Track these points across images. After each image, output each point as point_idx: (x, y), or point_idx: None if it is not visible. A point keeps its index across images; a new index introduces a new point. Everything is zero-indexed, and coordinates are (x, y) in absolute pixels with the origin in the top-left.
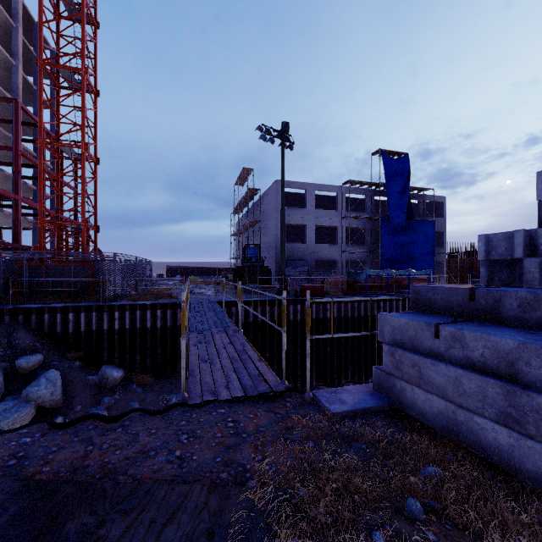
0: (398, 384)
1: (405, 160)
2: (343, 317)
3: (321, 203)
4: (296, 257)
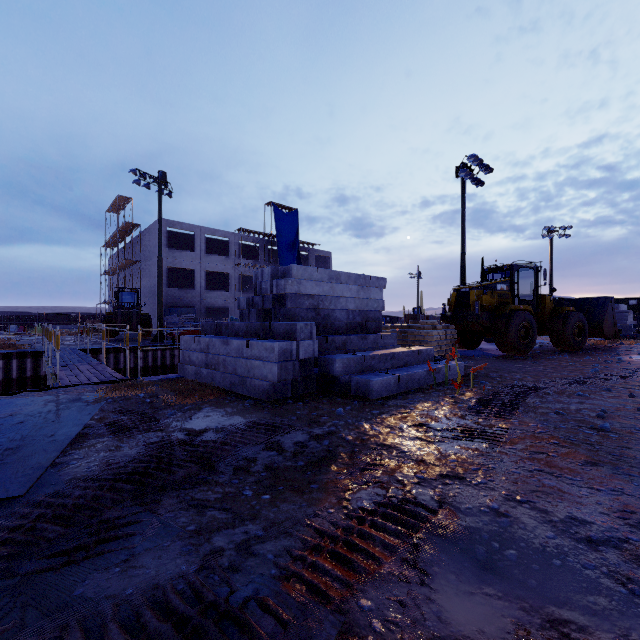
0: (185, 367)
1: (295, 215)
2: None
3: (214, 247)
4: (184, 304)
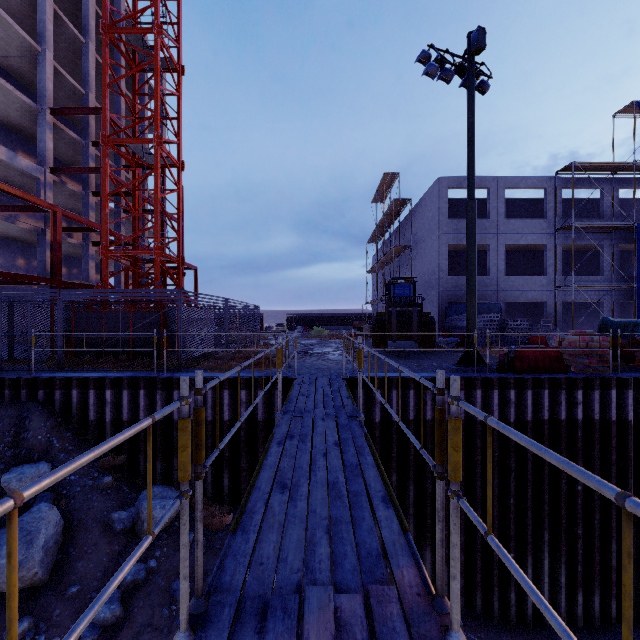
0: None
1: None
2: (615, 420)
3: (511, 212)
4: None
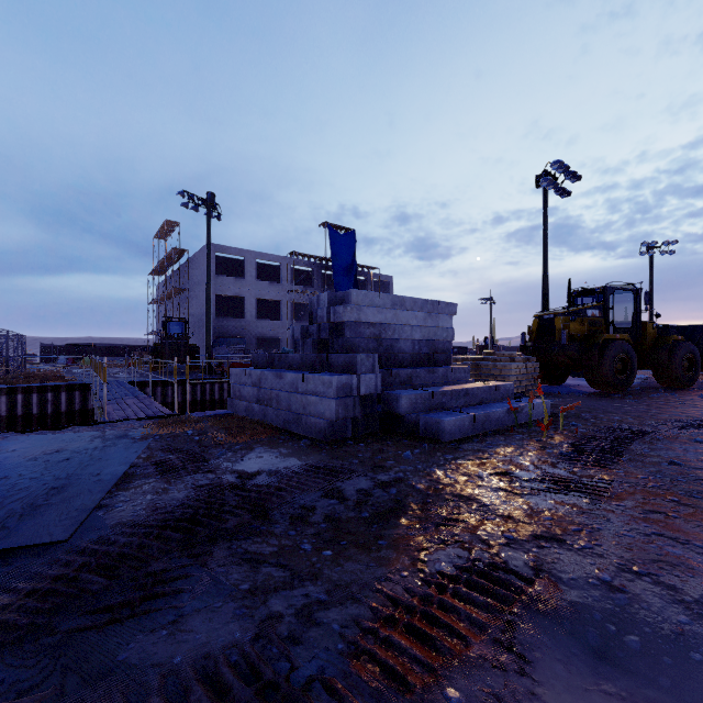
0: (235, 402)
1: (351, 236)
2: None
3: (265, 273)
4: (233, 334)
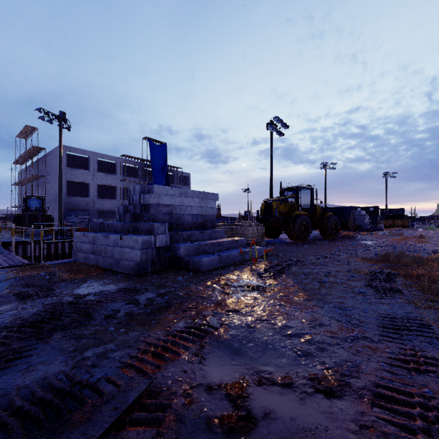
0: (77, 254)
1: (164, 147)
2: None
3: (105, 167)
4: (81, 208)
